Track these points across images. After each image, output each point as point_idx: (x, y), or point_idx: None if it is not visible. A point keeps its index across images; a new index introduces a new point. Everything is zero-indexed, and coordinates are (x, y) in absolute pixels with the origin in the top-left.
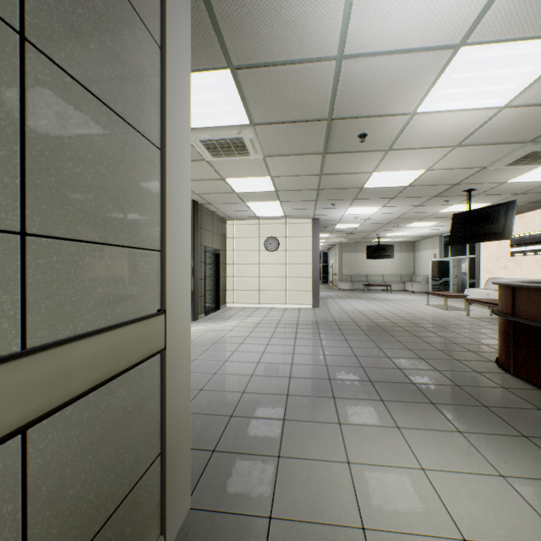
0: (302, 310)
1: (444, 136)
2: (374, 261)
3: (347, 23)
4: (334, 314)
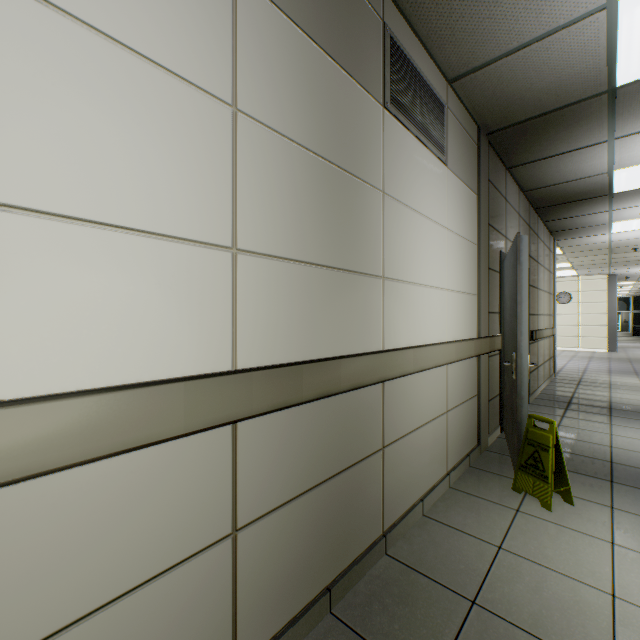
0: (595, 352)
1: None
2: None
3: (610, 238)
4: (630, 355)
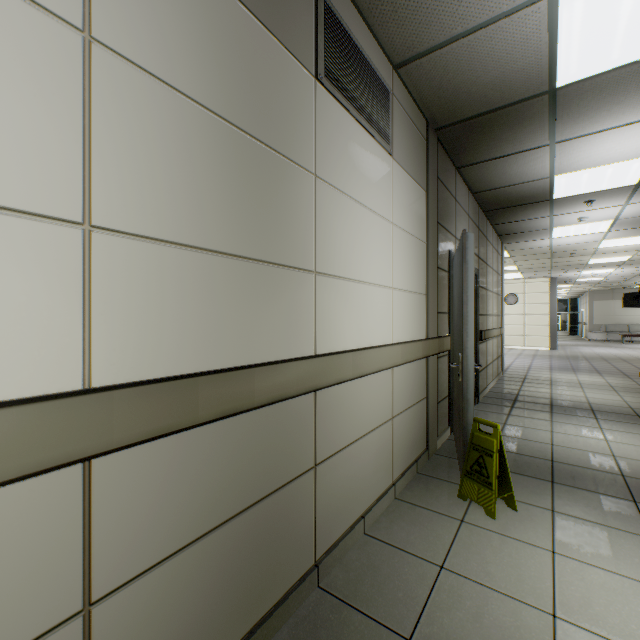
0: (539, 350)
1: (625, 249)
2: (639, 309)
3: (551, 243)
4: (568, 353)
